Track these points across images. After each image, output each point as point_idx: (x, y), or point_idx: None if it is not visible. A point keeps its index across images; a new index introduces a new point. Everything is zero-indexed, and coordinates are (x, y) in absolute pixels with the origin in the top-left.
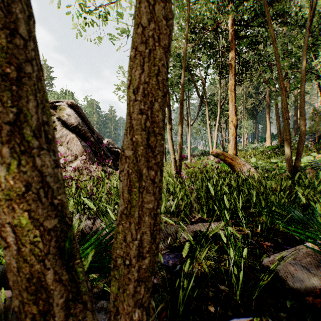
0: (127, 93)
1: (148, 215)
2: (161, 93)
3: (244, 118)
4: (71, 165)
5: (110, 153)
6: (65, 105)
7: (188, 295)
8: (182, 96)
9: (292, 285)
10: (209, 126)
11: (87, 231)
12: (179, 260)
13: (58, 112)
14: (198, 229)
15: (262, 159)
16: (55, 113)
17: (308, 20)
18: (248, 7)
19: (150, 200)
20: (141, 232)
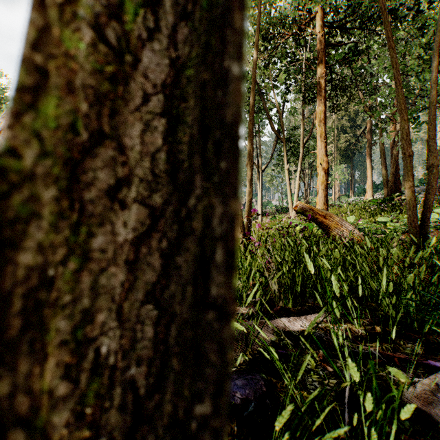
0: None
1: None
2: None
3: (335, 162)
4: None
5: None
6: None
7: None
8: (252, 123)
9: None
10: (288, 171)
11: None
12: (254, 391)
13: None
14: (282, 329)
15: (362, 217)
16: None
17: None
18: None
19: None
20: None
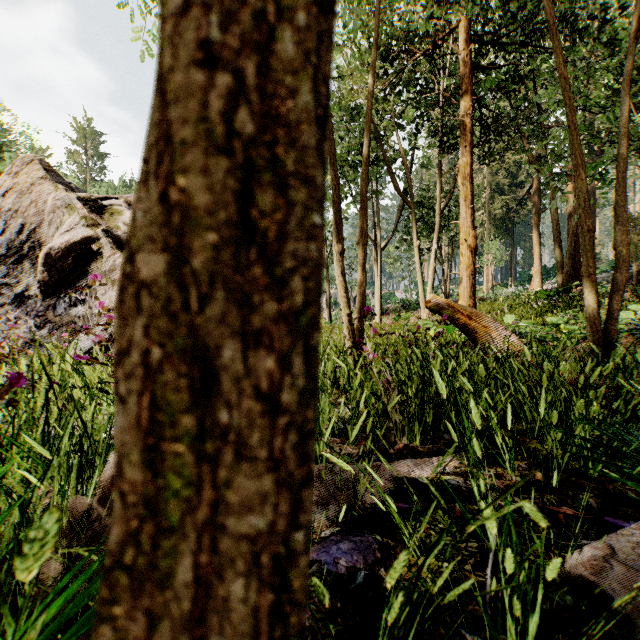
0: (159, 5)
1: (243, 570)
2: None
3: (487, 236)
4: None
5: None
6: (123, 205)
7: None
8: (366, 184)
9: None
10: (418, 250)
11: None
12: (364, 558)
13: (108, 218)
14: (405, 475)
15: (526, 317)
16: (100, 221)
17: (633, 21)
18: None
19: (257, 497)
20: None
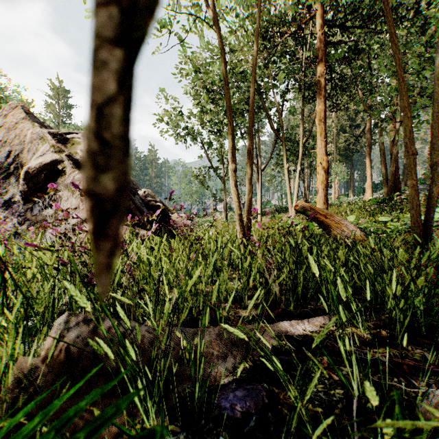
0: None
1: None
2: None
3: (334, 161)
4: (87, 225)
5: (147, 209)
6: (81, 138)
7: None
8: (252, 121)
9: None
10: (287, 171)
11: (77, 350)
12: (255, 403)
13: (70, 147)
14: (283, 333)
15: (362, 217)
16: (64, 149)
17: None
18: None
19: None
20: None
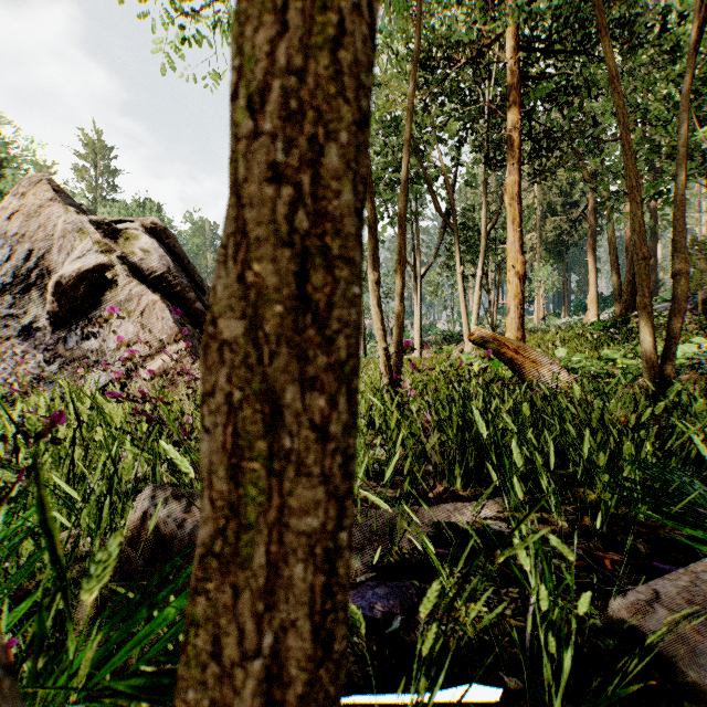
0: (234, 120)
1: (305, 557)
2: (355, 116)
3: (538, 260)
4: (151, 365)
5: None
6: (139, 229)
7: (424, 703)
8: (404, 207)
9: (693, 676)
10: (462, 277)
11: (169, 532)
12: (400, 603)
13: (123, 243)
14: (444, 519)
15: (580, 350)
16: (114, 247)
17: (693, 32)
18: (554, 3)
19: (315, 502)
20: (281, 623)
